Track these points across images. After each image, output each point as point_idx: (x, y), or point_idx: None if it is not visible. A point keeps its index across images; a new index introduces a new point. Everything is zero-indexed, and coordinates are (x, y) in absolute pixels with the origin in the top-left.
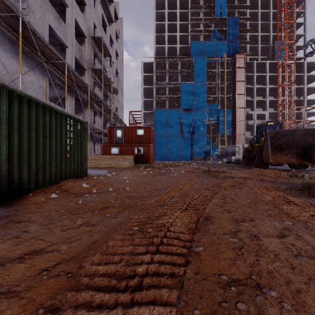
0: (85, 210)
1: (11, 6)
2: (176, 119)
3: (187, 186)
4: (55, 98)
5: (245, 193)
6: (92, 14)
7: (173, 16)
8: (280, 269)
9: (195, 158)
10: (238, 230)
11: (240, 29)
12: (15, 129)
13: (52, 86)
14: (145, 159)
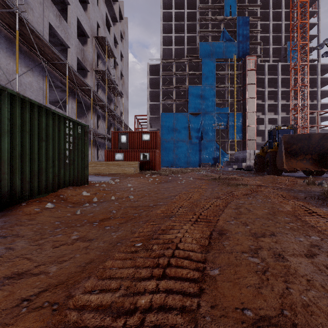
0: (83, 222)
1: (6, 0)
2: (184, 124)
3: (197, 195)
4: (56, 101)
5: (260, 203)
6: (96, 12)
7: (180, 16)
8: (318, 301)
9: (203, 164)
10: (259, 247)
11: (250, 29)
12: (6, 132)
13: (53, 88)
14: (151, 166)
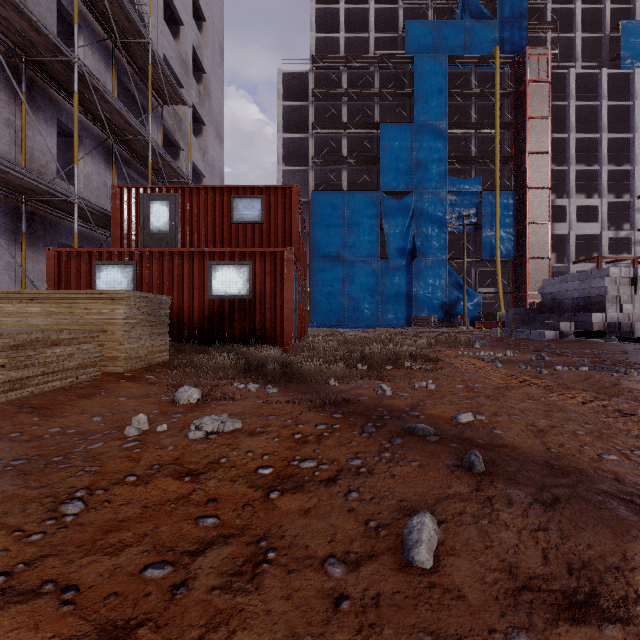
0: None
1: None
2: (370, 219)
3: None
4: None
5: None
6: None
7: None
8: None
9: (418, 320)
10: None
11: None
12: None
13: None
14: (262, 322)
